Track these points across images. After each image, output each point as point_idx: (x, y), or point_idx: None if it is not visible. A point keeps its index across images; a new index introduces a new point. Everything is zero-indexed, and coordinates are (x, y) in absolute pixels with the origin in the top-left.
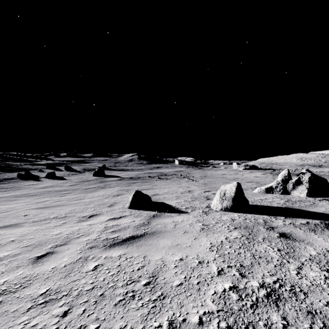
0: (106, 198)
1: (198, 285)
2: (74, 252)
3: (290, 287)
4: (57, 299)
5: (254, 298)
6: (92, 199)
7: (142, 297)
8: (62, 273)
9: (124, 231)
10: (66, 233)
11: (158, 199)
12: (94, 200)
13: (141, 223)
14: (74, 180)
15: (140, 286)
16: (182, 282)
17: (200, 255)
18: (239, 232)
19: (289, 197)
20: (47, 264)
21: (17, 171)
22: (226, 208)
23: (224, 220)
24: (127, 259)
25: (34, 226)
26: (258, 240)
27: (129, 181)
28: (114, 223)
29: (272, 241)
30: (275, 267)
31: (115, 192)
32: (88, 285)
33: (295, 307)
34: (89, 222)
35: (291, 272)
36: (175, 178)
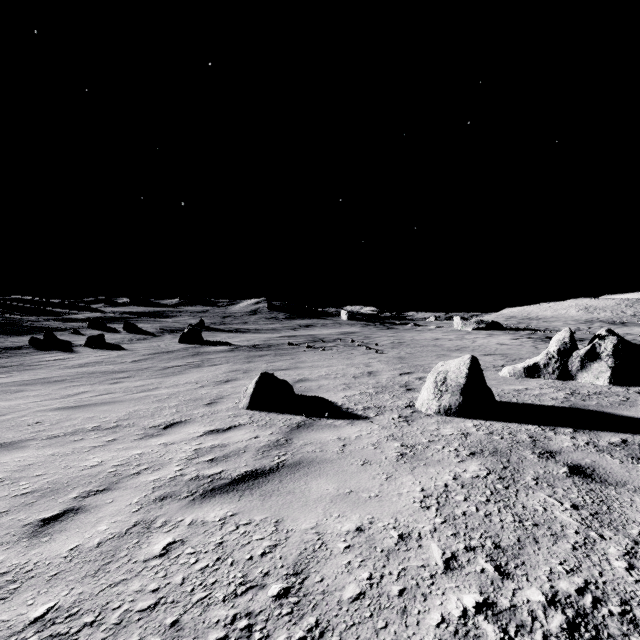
0: (202, 388)
1: (402, 599)
2: (124, 510)
3: (620, 606)
4: (69, 635)
5: (538, 638)
6: (175, 389)
7: (269, 633)
8: (92, 563)
9: (236, 459)
10: (113, 464)
11: (308, 390)
12: (178, 392)
13: (271, 441)
14: (141, 350)
15: (266, 601)
16: (364, 591)
17: (402, 518)
18: (481, 463)
19: (574, 385)
20: (60, 540)
21: (30, 334)
22: (449, 410)
23: (446, 435)
24: (239, 529)
25: (49, 447)
26: (526, 483)
27: (250, 352)
28: (216, 442)
29: (557, 484)
30: (574, 551)
31: (222, 375)
32: (145, 595)
33: None
34: (165, 438)
35: (613, 563)
36: (341, 346)
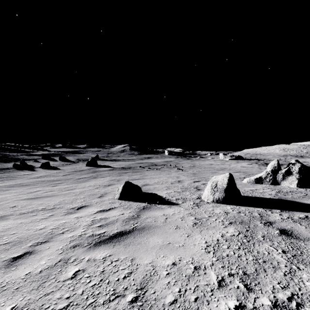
0: (96, 188)
1: (196, 303)
2: (54, 252)
3: None
4: None
5: None
6: (83, 189)
7: None
8: (36, 282)
9: (112, 225)
10: (51, 228)
11: (148, 190)
12: (85, 191)
13: (130, 216)
14: (67, 170)
15: (125, 304)
16: (177, 299)
17: (195, 258)
18: (235, 228)
19: (279, 187)
20: (21, 269)
21: (14, 162)
22: (218, 200)
23: (217, 213)
24: (113, 263)
25: (20, 219)
26: (258, 239)
27: (120, 171)
28: (103, 216)
29: (274, 239)
30: (285, 276)
31: (107, 182)
32: (62, 300)
33: None
34: (77, 214)
35: (305, 283)
36: (165, 168)
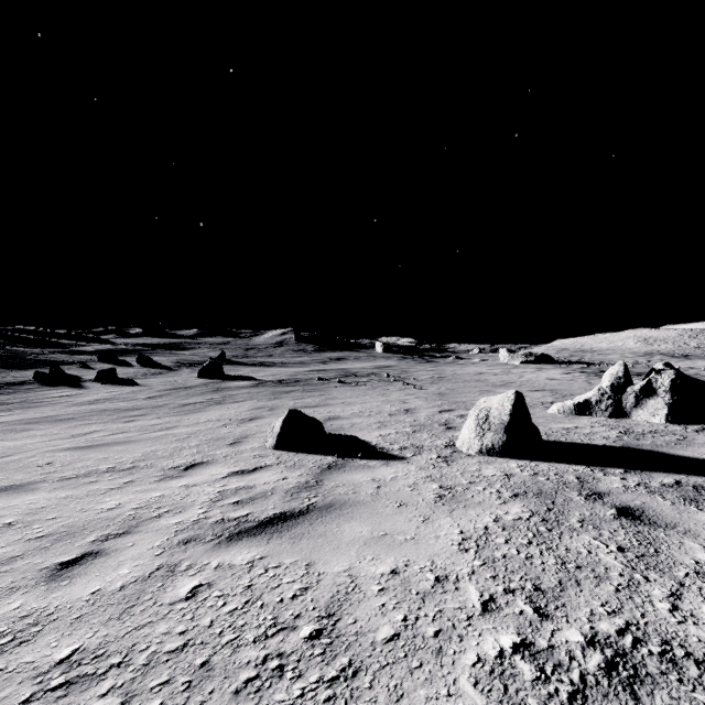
0: (224, 426)
1: (438, 639)
2: (146, 553)
3: (661, 646)
4: (97, 675)
5: (575, 676)
6: (195, 427)
7: (301, 672)
8: (115, 607)
9: (263, 501)
10: (132, 507)
11: (339, 429)
12: (198, 431)
13: (300, 483)
14: (156, 386)
15: (298, 642)
16: (399, 632)
17: (439, 561)
18: (524, 505)
19: (628, 423)
20: (80, 584)
21: (35, 368)
22: (492, 450)
23: (488, 476)
24: (269, 572)
25: (62, 489)
26: (571, 525)
27: (276, 388)
28: (242, 484)
29: (603, 527)
30: (617, 593)
31: (246, 413)
32: (173, 637)
33: (679, 700)
34: (186, 480)
35: (656, 605)
36: (376, 381)
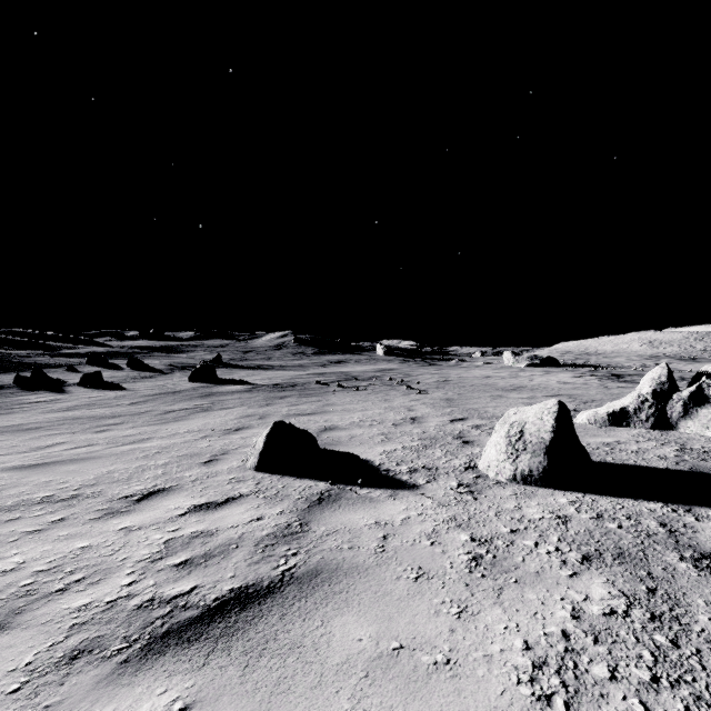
0: (204, 438)
1: None
2: None
3: None
4: None
5: None
6: (170, 440)
7: None
8: None
9: (221, 561)
10: (36, 568)
11: (336, 442)
12: (173, 444)
13: (279, 527)
14: (143, 390)
15: None
16: None
17: None
18: (608, 581)
19: (678, 437)
20: None
21: (18, 371)
22: (530, 477)
23: (534, 519)
24: None
25: None
26: (705, 631)
27: (270, 393)
28: (201, 527)
29: None
30: None
31: (233, 421)
32: None
33: None
34: (131, 519)
35: None
36: (377, 385)
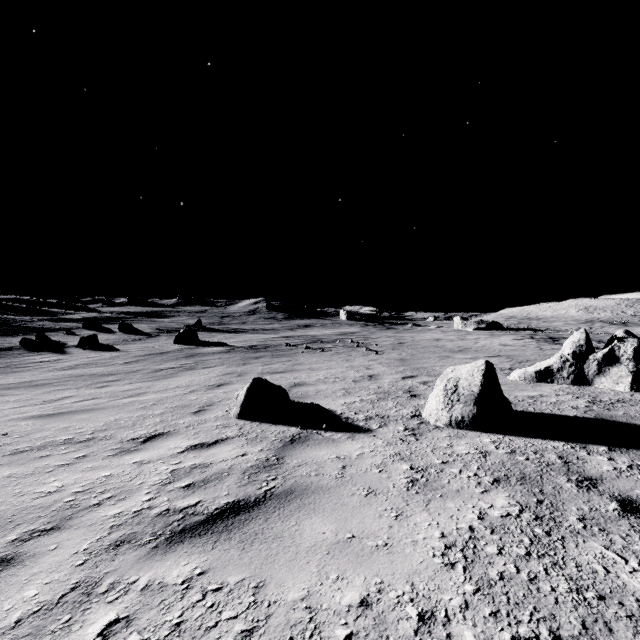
0: (192, 393)
1: None
2: (66, 562)
3: None
4: None
5: None
6: (163, 394)
7: None
8: None
9: (217, 484)
10: (74, 490)
11: (304, 396)
12: (166, 398)
13: (260, 460)
14: (134, 351)
15: None
16: None
17: (420, 583)
18: (509, 495)
19: (592, 391)
20: None
21: (23, 334)
22: (462, 422)
23: (461, 454)
24: (206, 598)
25: (8, 466)
26: (571, 526)
27: (246, 354)
28: (198, 461)
29: (611, 529)
30: None
31: (215, 378)
32: None
33: None
34: (141, 455)
35: None
36: (340, 347)
